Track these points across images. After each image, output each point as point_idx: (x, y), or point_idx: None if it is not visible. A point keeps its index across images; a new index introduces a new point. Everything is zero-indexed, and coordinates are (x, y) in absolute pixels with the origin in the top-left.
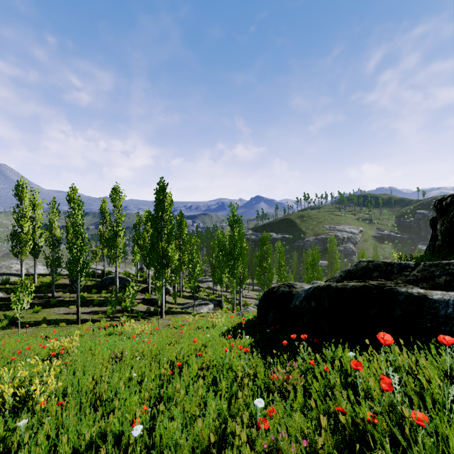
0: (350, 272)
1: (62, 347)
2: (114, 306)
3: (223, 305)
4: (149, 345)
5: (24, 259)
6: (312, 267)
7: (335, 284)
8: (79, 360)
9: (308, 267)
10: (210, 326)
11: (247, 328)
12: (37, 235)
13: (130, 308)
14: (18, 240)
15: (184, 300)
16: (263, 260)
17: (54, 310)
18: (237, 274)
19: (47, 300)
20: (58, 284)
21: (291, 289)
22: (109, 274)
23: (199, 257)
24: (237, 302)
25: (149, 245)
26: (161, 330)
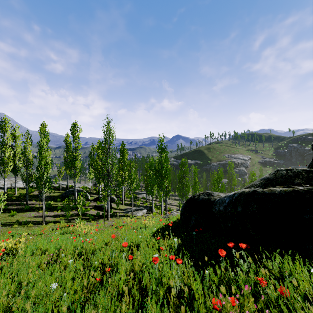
0: (269, 179)
1: (2, 250)
2: (68, 211)
3: (153, 210)
4: (88, 245)
5: (6, 176)
6: (217, 183)
7: (261, 190)
8: (15, 262)
9: (214, 183)
10: (142, 227)
11: (173, 228)
12: (17, 159)
13: (80, 212)
14: (1, 162)
15: (125, 206)
16: (182, 178)
17: (26, 214)
18: (164, 187)
19: (23, 206)
20: (33, 195)
21: (209, 197)
22: (71, 188)
23: (137, 176)
24: (164, 208)
25: (99, 167)
26: (105, 229)
